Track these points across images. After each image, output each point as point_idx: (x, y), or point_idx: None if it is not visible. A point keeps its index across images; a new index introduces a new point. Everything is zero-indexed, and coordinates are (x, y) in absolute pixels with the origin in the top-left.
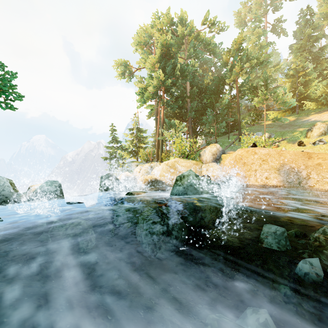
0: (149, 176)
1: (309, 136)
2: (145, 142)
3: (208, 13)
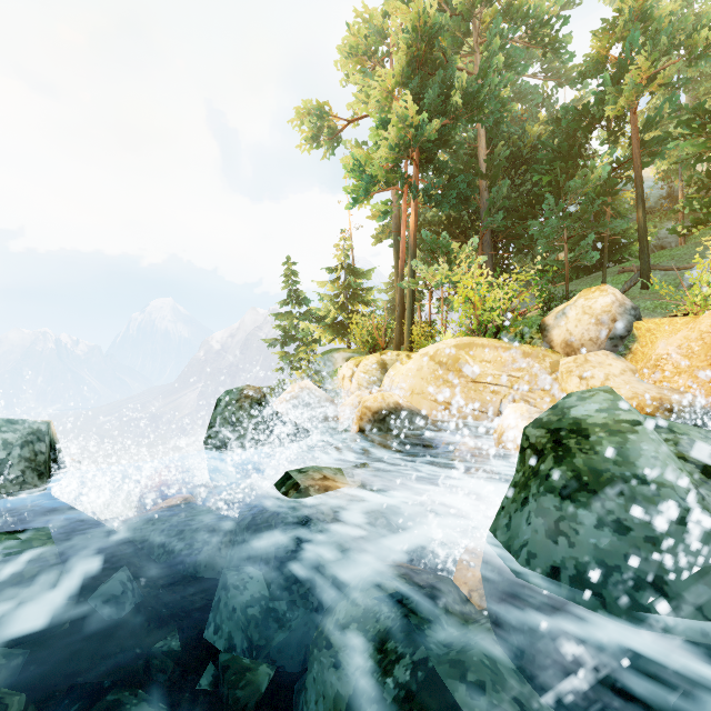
0: (376, 396)
1: None
2: (369, 301)
3: None
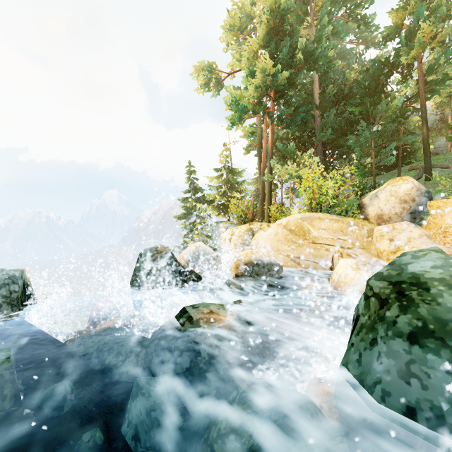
0: (247, 253)
1: None
2: (241, 190)
3: None
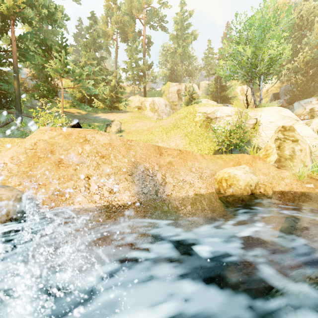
0: None
1: (109, 131)
2: None
3: None
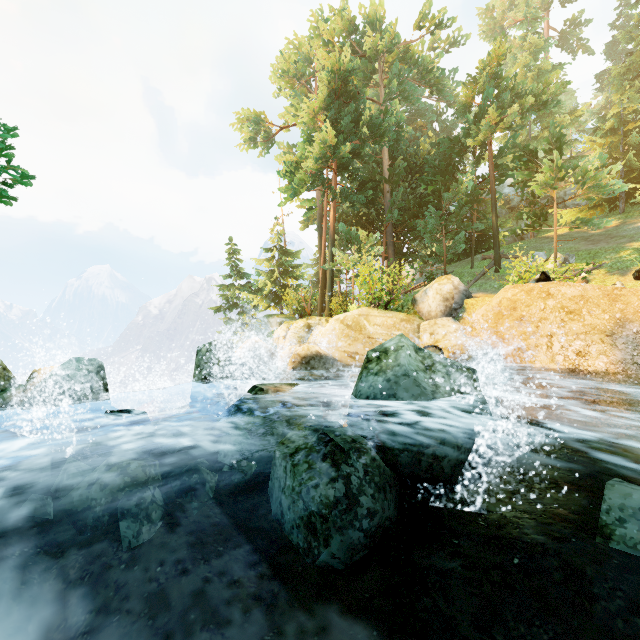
0: (303, 347)
1: None
2: (298, 276)
3: (428, 3)
